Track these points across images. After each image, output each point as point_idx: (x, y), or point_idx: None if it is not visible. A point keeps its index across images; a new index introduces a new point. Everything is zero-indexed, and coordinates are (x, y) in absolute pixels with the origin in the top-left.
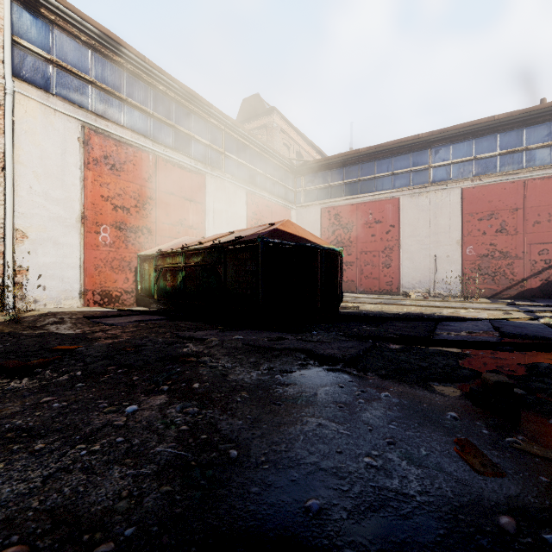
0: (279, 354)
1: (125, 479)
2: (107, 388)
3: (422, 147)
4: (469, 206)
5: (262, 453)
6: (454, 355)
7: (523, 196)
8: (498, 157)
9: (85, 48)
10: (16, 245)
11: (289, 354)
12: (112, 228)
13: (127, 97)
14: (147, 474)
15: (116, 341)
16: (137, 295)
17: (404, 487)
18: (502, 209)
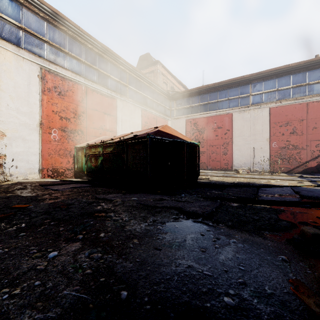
0: (160, 211)
1: None
2: (40, 237)
3: (246, 83)
4: (274, 118)
5: (146, 293)
6: (274, 211)
7: (306, 112)
8: (291, 89)
9: (42, 21)
10: None
11: (166, 210)
12: (59, 130)
13: (68, 51)
14: (51, 318)
15: (56, 201)
16: (75, 171)
17: None
18: (294, 120)
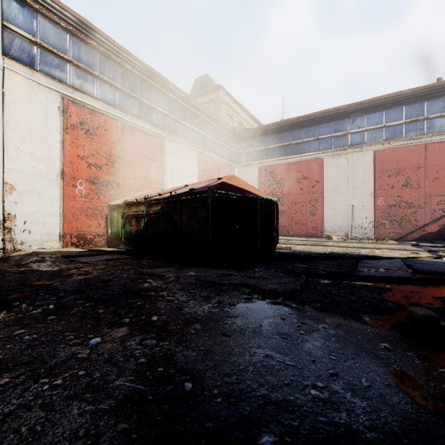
0: (227, 289)
1: (83, 416)
2: (75, 321)
3: (341, 117)
4: (380, 165)
5: (215, 385)
6: (377, 289)
7: (424, 156)
8: (404, 125)
9: (64, 33)
10: (6, 196)
11: (236, 288)
12: (87, 182)
13: (99, 73)
14: (104, 410)
15: (87, 277)
16: (108, 238)
17: (353, 422)
18: (407, 167)
